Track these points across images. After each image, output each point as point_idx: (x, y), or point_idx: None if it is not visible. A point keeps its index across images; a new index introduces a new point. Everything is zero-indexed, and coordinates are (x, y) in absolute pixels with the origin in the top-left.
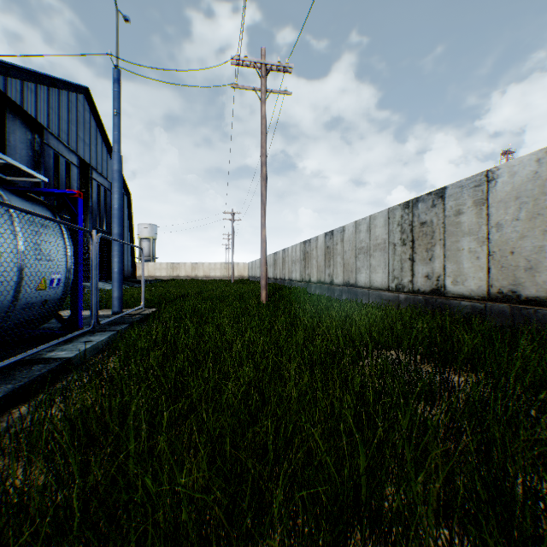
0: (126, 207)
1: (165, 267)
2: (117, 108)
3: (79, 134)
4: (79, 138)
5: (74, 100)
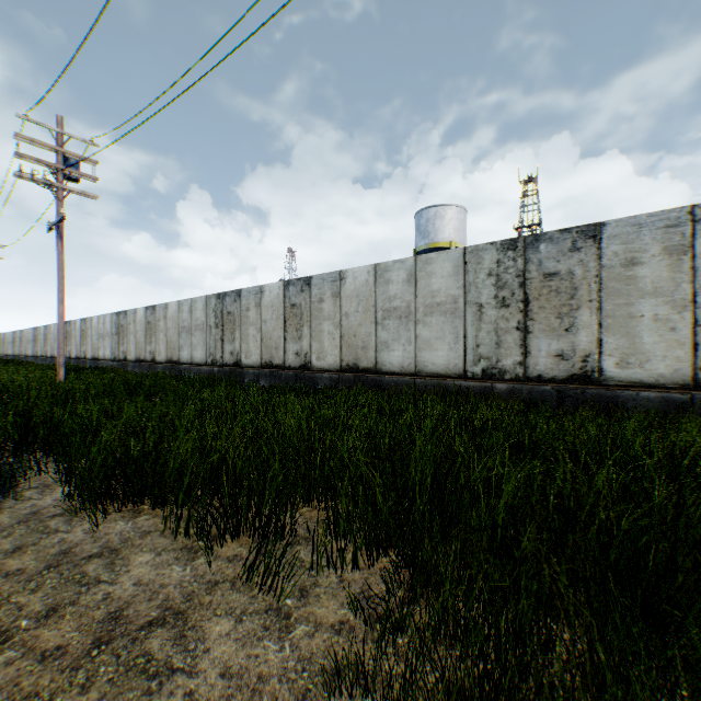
0: None
1: None
2: None
3: None
4: None
5: None
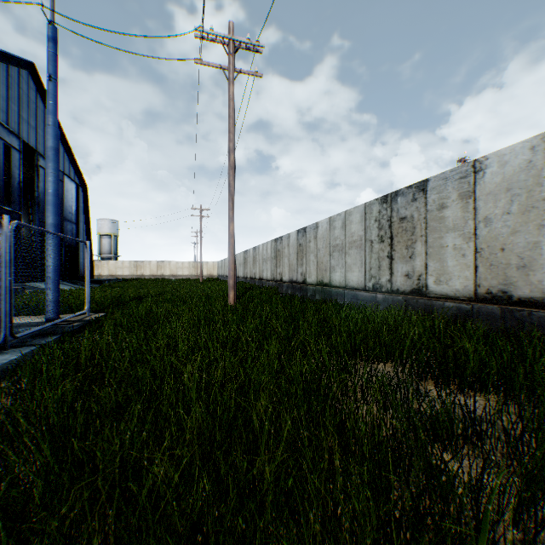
0: (82, 199)
1: (128, 266)
2: (52, 73)
3: (21, 114)
4: (23, 119)
5: (16, 75)
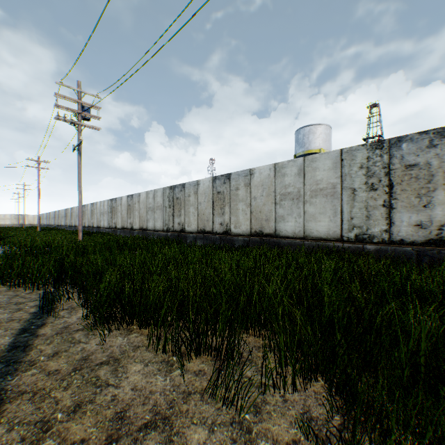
0: None
1: None
2: None
3: None
4: None
5: None
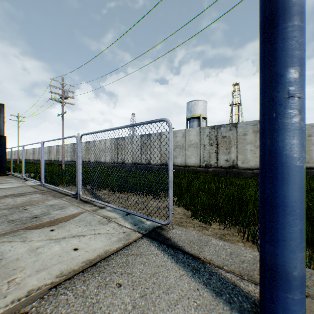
0: None
1: None
2: None
3: None
4: None
5: None
